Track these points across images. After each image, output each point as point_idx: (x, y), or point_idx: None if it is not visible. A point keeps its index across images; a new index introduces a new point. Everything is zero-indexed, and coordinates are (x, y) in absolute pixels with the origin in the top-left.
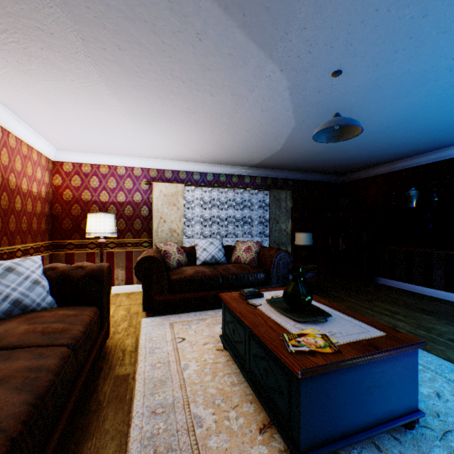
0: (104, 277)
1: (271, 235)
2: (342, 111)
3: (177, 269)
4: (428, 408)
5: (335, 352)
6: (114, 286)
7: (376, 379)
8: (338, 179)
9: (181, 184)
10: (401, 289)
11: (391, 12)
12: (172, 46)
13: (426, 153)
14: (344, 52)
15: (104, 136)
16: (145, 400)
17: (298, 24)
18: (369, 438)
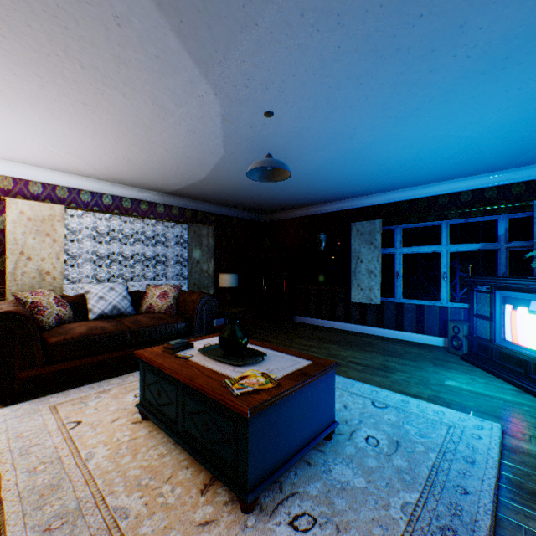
0: None
1: (191, 277)
2: (270, 151)
3: (58, 328)
4: (340, 418)
5: (277, 385)
6: None
7: (307, 402)
8: (261, 218)
9: (61, 206)
10: (314, 325)
11: (316, 76)
12: (73, 16)
13: (332, 202)
14: (277, 96)
15: None
16: (28, 520)
17: (239, 55)
18: (302, 458)
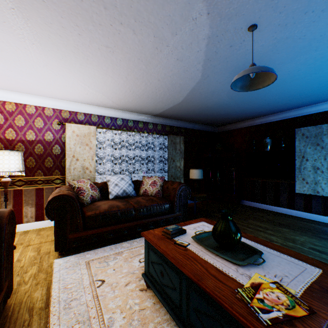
0: (3, 227)
1: (169, 171)
2: (240, 70)
3: (91, 204)
4: None
5: (310, 313)
6: (22, 224)
7: None
8: (215, 129)
9: (94, 126)
10: (259, 208)
11: None
12: None
13: (276, 113)
14: (269, 2)
15: (9, 69)
16: None
17: None
18: None
